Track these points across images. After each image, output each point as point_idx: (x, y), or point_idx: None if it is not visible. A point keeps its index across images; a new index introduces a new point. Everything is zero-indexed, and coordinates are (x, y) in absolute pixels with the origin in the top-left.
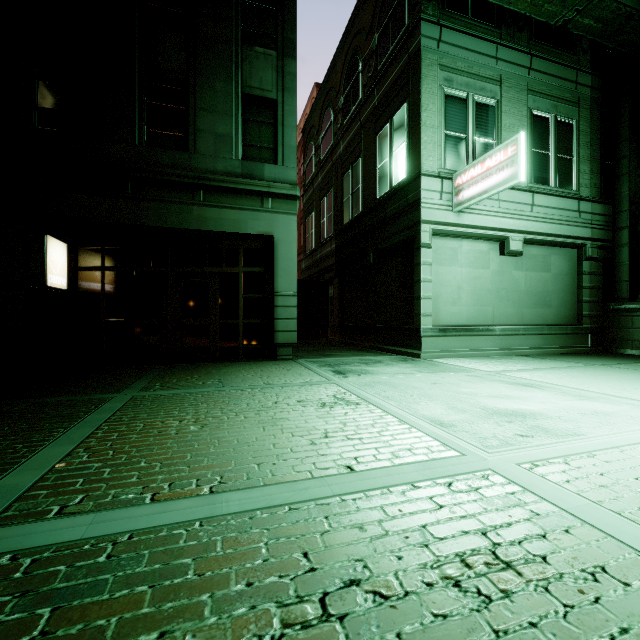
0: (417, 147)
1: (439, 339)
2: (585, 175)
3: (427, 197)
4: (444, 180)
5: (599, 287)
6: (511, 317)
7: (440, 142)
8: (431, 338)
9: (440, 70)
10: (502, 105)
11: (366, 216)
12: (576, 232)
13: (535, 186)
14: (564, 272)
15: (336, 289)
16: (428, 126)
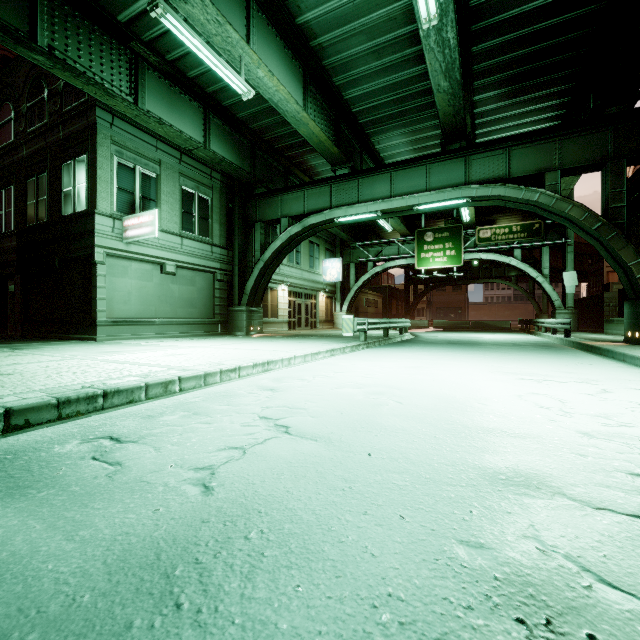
0: (94, 192)
1: (112, 327)
2: (217, 231)
3: (102, 229)
4: (116, 220)
5: (225, 297)
6: (169, 313)
7: (113, 193)
8: (106, 327)
9: (113, 144)
10: (161, 178)
11: (52, 227)
12: (211, 264)
13: (185, 233)
14: (205, 287)
15: (18, 285)
16: (103, 180)
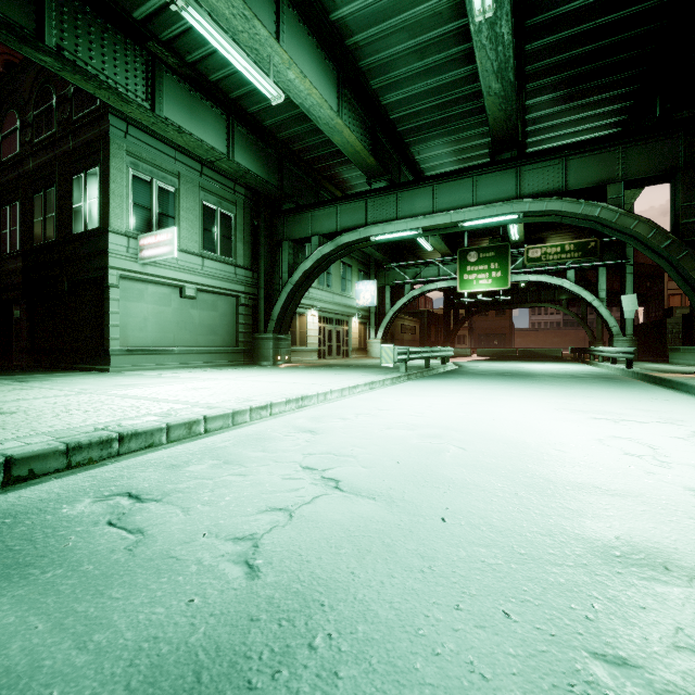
0: (107, 208)
1: (127, 357)
2: (241, 251)
3: (115, 249)
4: (131, 239)
5: (250, 323)
6: (189, 341)
7: (128, 209)
8: (120, 356)
9: (128, 155)
10: (180, 193)
11: (61, 246)
12: (234, 287)
13: (206, 253)
14: (228, 312)
15: (24, 311)
16: (117, 195)
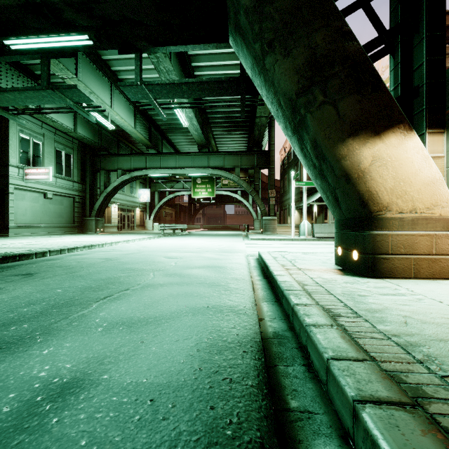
0: (7, 153)
1: (17, 229)
2: (76, 173)
3: (12, 174)
4: (20, 169)
5: (81, 212)
6: (48, 221)
7: (18, 154)
8: (14, 229)
9: (18, 126)
10: (45, 144)
11: None
12: (72, 193)
13: (57, 175)
14: (69, 206)
15: None
16: (13, 146)
